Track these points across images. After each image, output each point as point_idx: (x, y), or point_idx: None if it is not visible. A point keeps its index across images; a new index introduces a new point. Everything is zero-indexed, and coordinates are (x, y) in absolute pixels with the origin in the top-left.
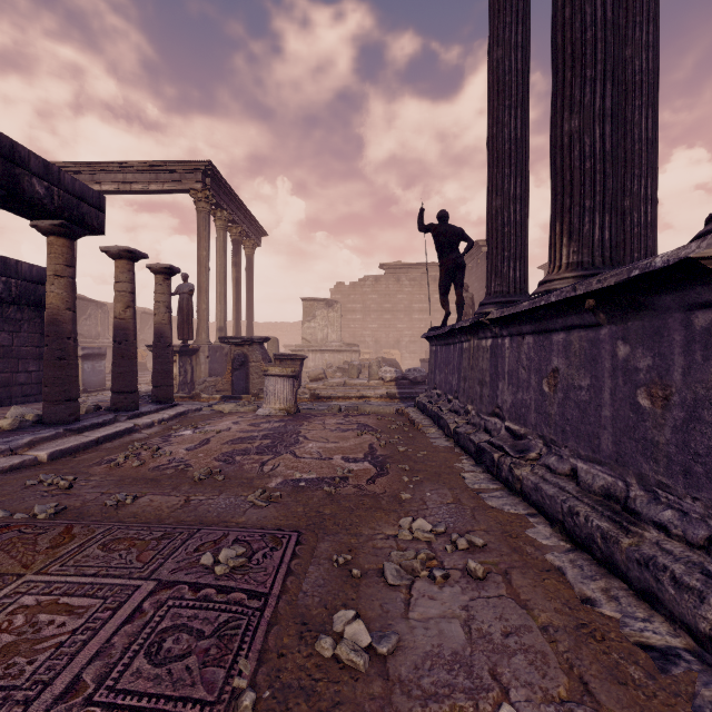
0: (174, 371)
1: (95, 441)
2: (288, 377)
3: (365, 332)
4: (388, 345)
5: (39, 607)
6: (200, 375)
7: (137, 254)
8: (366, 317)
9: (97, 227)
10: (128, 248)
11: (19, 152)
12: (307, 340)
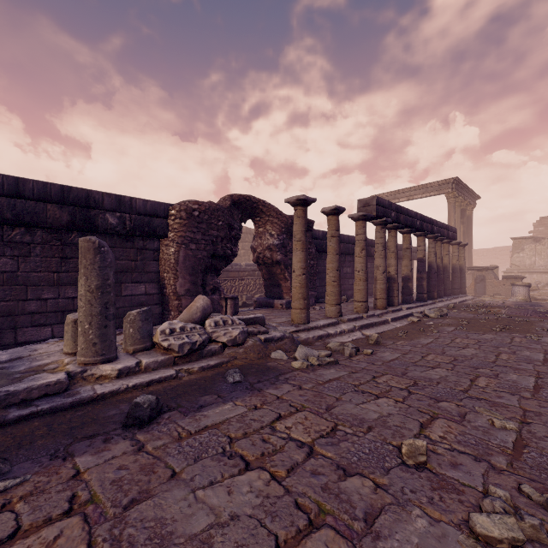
0: None
1: (461, 301)
2: (525, 286)
3: None
4: None
5: (516, 309)
6: None
7: (460, 242)
8: None
9: (455, 239)
10: (458, 241)
11: (448, 227)
12: (516, 266)
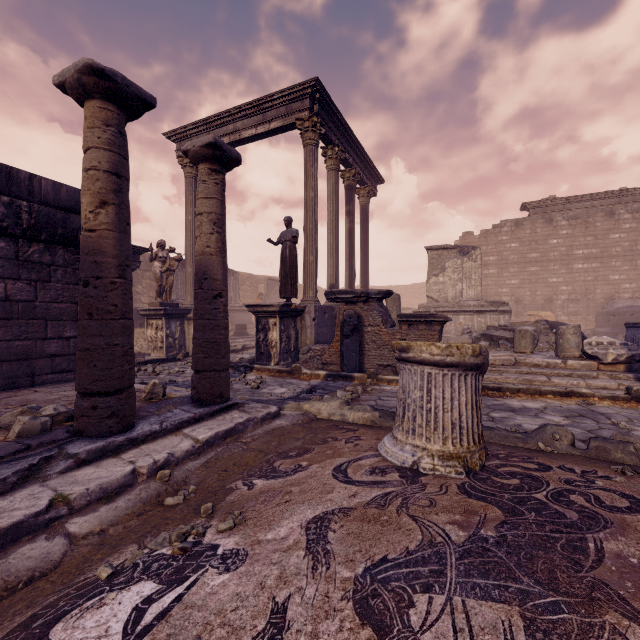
0: (273, 336)
1: None
2: (463, 369)
3: (501, 289)
4: (535, 305)
5: None
6: (305, 341)
7: (119, 83)
8: (502, 271)
9: None
10: (91, 62)
11: None
12: (433, 299)
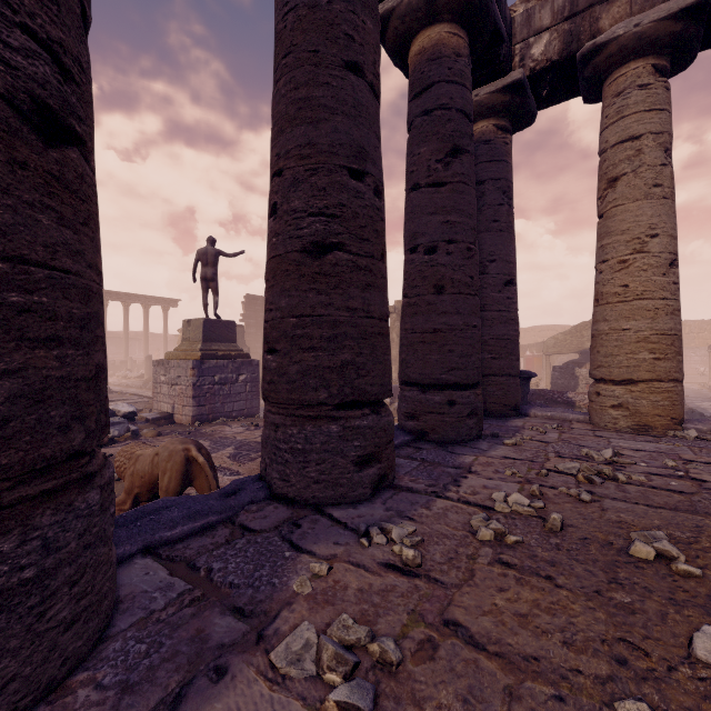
0: None
1: None
2: None
3: None
4: None
5: None
6: None
7: None
8: None
9: None
10: None
11: None
12: None
